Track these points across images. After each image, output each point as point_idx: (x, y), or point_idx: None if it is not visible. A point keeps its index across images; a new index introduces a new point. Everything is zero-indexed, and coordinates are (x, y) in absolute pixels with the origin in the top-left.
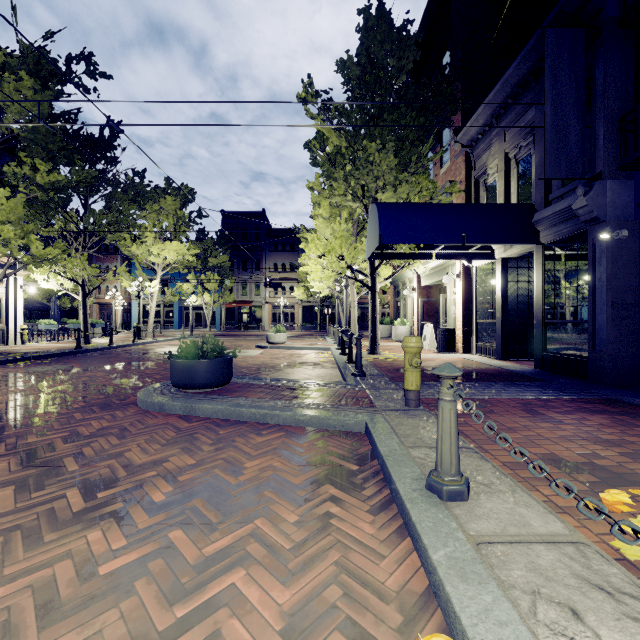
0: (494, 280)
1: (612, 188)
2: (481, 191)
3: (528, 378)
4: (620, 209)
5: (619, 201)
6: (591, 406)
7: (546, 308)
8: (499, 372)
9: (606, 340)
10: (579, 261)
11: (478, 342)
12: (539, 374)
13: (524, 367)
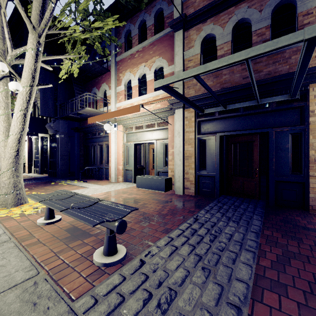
0: (39, 144)
1: (61, 122)
2: (36, 108)
3: (38, 179)
4: (64, 129)
5: (63, 126)
6: (40, 183)
7: (50, 155)
8: (30, 178)
9: (60, 165)
10: (56, 142)
11: (35, 168)
12: (44, 177)
13: (44, 176)
